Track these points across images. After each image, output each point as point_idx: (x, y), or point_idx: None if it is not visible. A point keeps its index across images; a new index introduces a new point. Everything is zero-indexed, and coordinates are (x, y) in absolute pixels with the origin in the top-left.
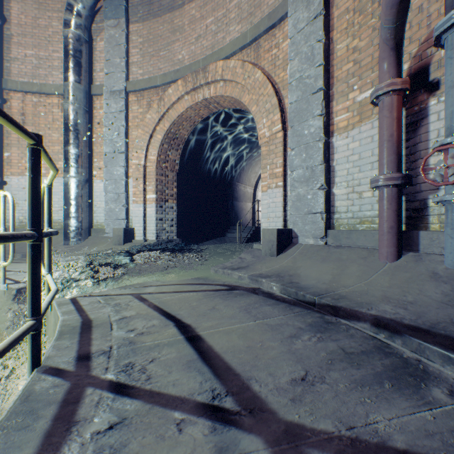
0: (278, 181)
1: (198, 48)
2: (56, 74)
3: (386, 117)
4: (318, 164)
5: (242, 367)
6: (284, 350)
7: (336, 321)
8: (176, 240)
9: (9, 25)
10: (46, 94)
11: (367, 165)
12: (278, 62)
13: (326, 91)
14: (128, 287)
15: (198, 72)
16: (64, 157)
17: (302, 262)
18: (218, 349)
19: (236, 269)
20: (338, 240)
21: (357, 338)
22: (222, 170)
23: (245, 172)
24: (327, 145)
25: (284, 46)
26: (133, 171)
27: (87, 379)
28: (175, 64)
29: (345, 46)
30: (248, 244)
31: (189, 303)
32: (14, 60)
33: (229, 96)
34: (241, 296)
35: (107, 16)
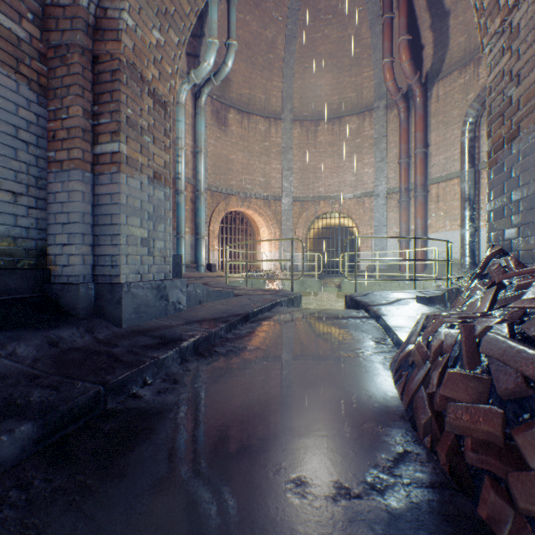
0: None
1: None
2: (455, 165)
3: None
4: None
5: None
6: None
7: None
8: None
9: (429, 147)
10: (449, 180)
11: None
12: None
13: None
14: None
15: None
16: (460, 218)
17: None
18: None
19: None
20: None
21: None
22: None
23: None
24: None
25: None
26: None
27: None
28: None
29: None
30: None
31: None
32: (432, 166)
33: None
34: None
35: None
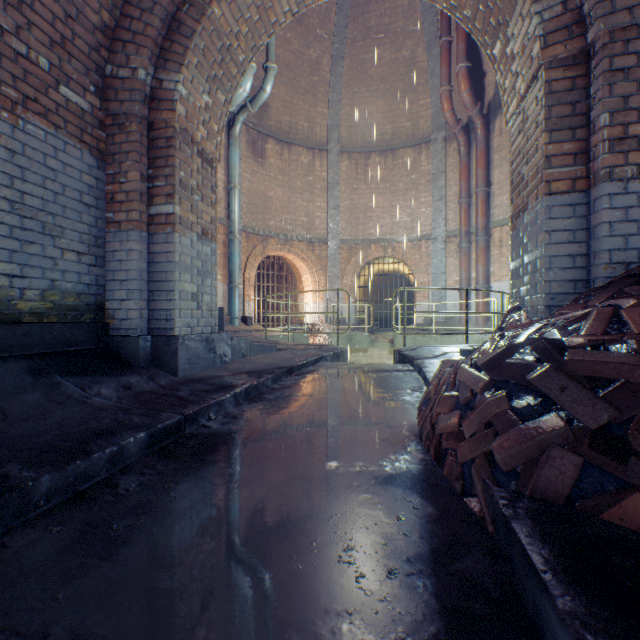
0: None
1: None
2: None
3: None
4: None
5: None
6: None
7: None
8: None
9: (492, 186)
10: None
11: None
12: None
13: None
14: None
15: None
16: None
17: None
18: None
19: None
20: None
21: None
22: None
23: None
24: None
25: None
26: None
27: None
28: None
29: None
30: None
31: None
32: (495, 207)
33: None
34: None
35: None
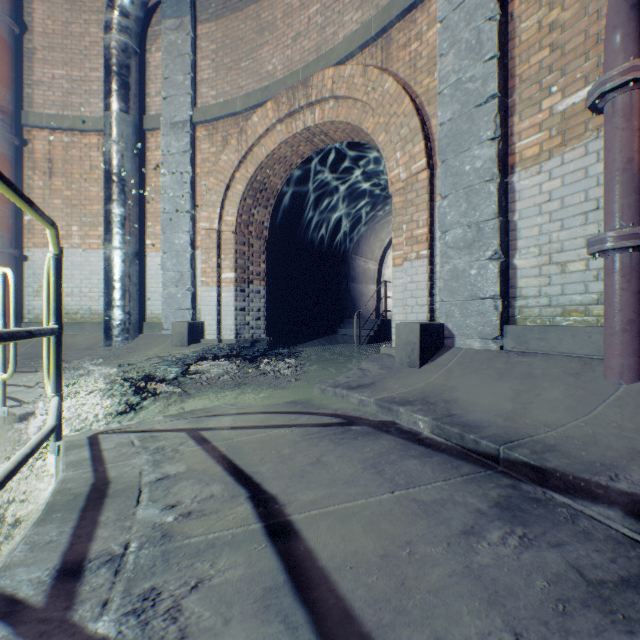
0: (420, 249)
1: (297, 53)
2: (95, 103)
3: (621, 129)
4: (489, 219)
5: (376, 613)
6: (457, 569)
7: (546, 497)
8: (265, 340)
9: (31, 35)
10: (81, 131)
11: (577, 217)
12: (420, 63)
13: (502, 100)
14: (184, 416)
15: (297, 88)
16: (104, 219)
17: (463, 379)
18: (325, 559)
19: (355, 389)
20: (524, 343)
21: (599, 542)
22: (332, 237)
23: (365, 239)
24: (503, 188)
25: (431, 36)
26: (202, 238)
27: (59, 632)
28: (263, 80)
29: (535, 23)
30: (371, 345)
31: (276, 449)
32: (38, 84)
33: (343, 122)
34: (365, 438)
35: (165, 15)
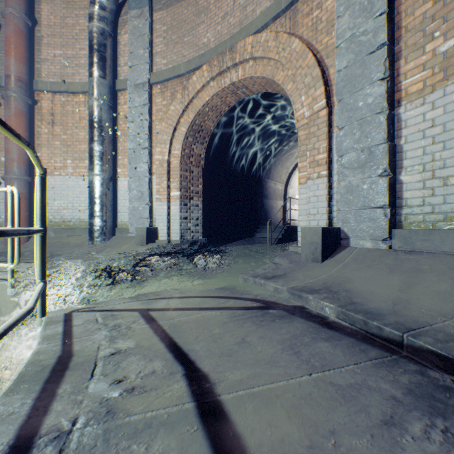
0: (321, 170)
1: (225, 27)
2: (82, 72)
3: None
4: (379, 144)
5: None
6: None
7: None
8: (202, 241)
9: (40, 27)
10: (73, 93)
11: None
12: (320, 26)
13: (390, 47)
14: (139, 298)
15: (225, 54)
16: (88, 154)
17: (359, 272)
18: (253, 448)
19: (271, 279)
20: (410, 243)
21: None
22: (250, 166)
23: (275, 167)
24: (391, 118)
25: (329, 4)
26: (157, 167)
27: None
28: (200, 49)
29: None
30: (279, 245)
31: (209, 329)
32: (44, 61)
33: (259, 77)
34: (281, 321)
35: (131, 7)
